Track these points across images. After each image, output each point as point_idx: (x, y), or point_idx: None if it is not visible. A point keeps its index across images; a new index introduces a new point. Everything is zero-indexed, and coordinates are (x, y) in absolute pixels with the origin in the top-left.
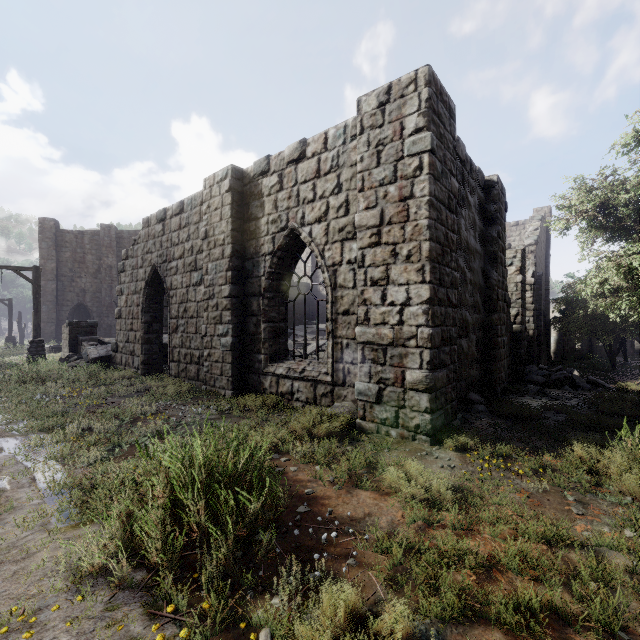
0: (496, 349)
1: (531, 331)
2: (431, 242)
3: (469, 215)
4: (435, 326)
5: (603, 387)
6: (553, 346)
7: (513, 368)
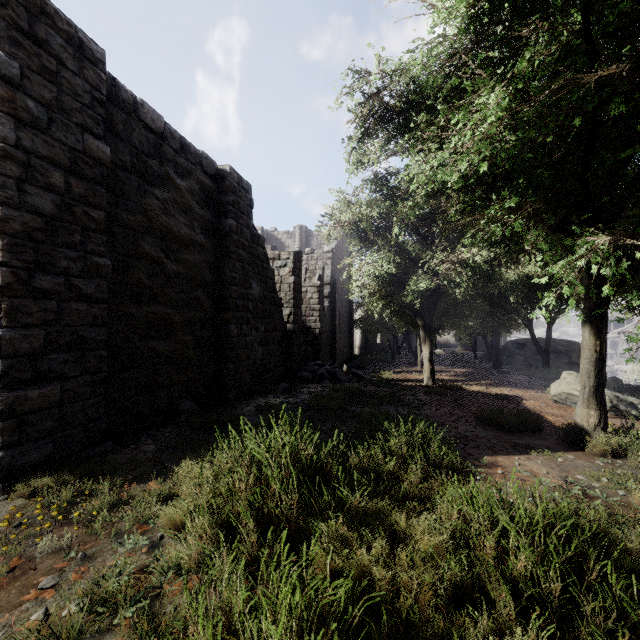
0: (228, 350)
1: (318, 330)
2: (4, 208)
3: (176, 199)
4: (21, 326)
5: (359, 378)
6: (359, 342)
7: (287, 366)
